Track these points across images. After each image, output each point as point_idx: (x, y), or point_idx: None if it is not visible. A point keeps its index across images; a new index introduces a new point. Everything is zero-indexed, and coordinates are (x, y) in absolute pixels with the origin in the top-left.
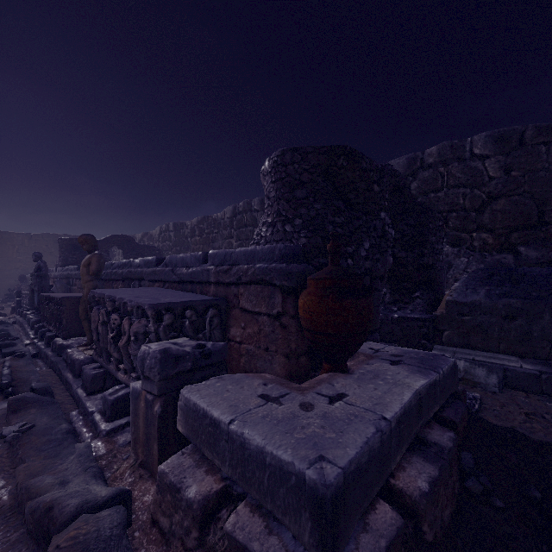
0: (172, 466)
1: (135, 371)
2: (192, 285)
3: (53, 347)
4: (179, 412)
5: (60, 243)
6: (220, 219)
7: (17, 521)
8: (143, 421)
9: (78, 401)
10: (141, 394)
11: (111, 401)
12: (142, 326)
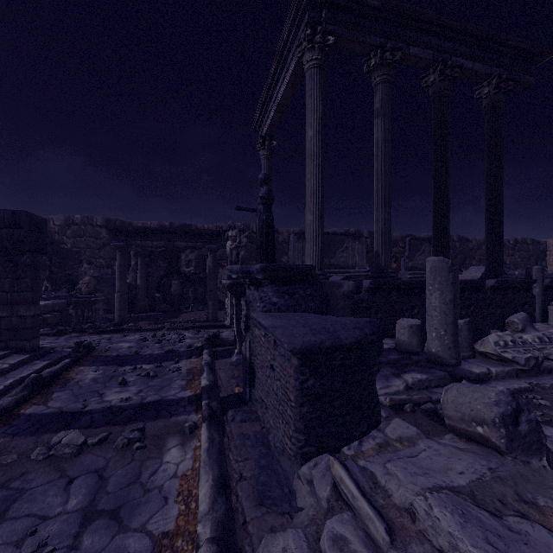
0: None
1: None
2: None
3: None
4: None
5: None
6: None
7: None
8: None
9: None
10: None
11: None
12: None
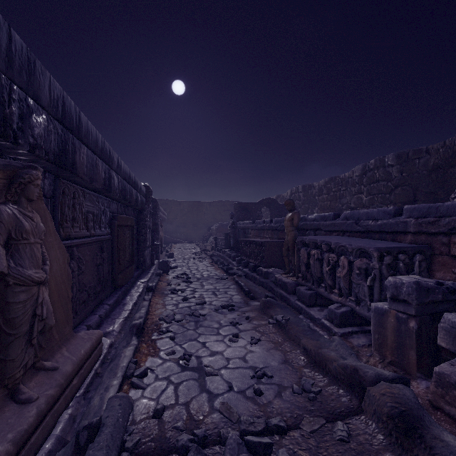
0: (448, 370)
1: (353, 295)
2: (380, 234)
3: (258, 272)
4: (442, 332)
5: (235, 206)
6: (347, 178)
7: (320, 371)
8: (393, 332)
9: (299, 309)
10: (389, 312)
11: (339, 313)
12: (364, 263)
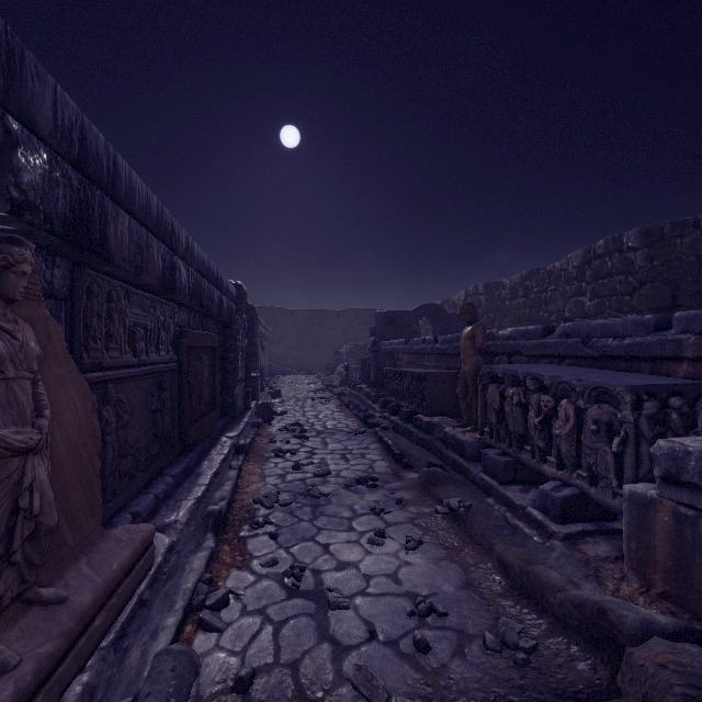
0: None
1: (583, 468)
2: (629, 361)
3: (415, 423)
4: None
5: (377, 317)
6: (558, 270)
7: (530, 605)
8: (667, 540)
9: (486, 488)
10: (660, 504)
11: (560, 499)
12: (605, 413)
